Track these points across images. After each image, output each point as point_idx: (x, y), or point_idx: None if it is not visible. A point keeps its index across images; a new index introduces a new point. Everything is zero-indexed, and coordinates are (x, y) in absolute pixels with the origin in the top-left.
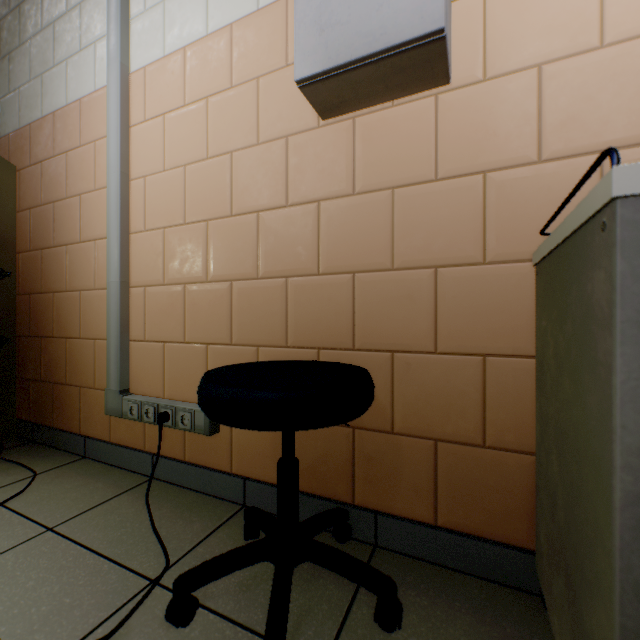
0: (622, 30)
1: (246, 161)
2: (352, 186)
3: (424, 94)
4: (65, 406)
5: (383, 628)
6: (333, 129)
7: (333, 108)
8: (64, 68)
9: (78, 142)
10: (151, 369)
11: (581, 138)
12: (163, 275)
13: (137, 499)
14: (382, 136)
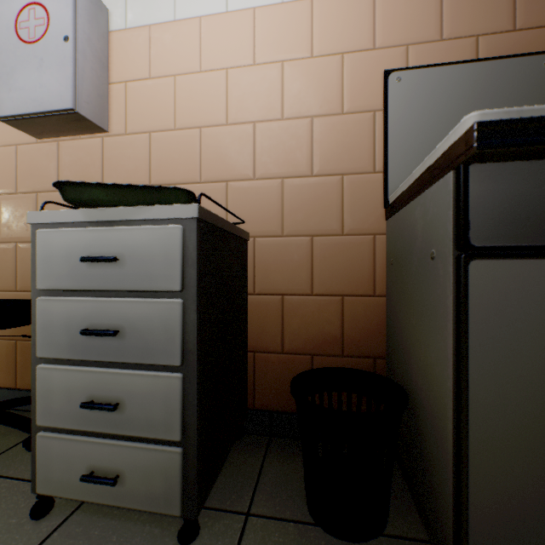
0: (183, 123)
1: None
2: None
3: (97, 135)
4: None
5: (28, 449)
6: (46, 146)
7: (39, 134)
8: None
9: None
10: None
11: (167, 176)
12: None
13: None
14: (75, 156)
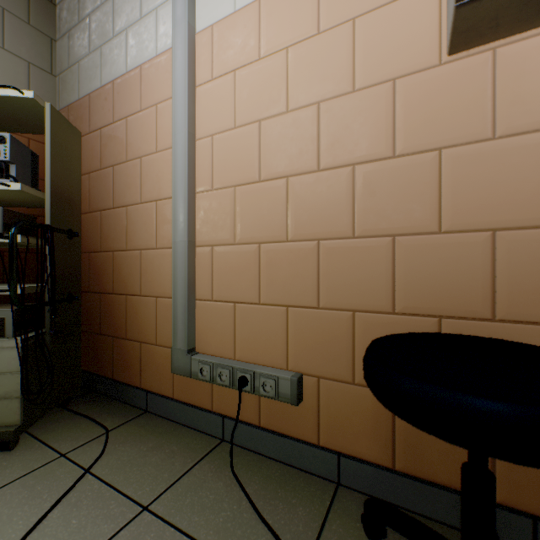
0: None
1: (337, 111)
2: (491, 129)
3: None
4: (124, 360)
5: None
6: (461, 65)
7: (474, 36)
8: (123, 38)
9: (138, 107)
10: (219, 329)
11: None
12: (233, 234)
13: (219, 469)
14: (539, 66)
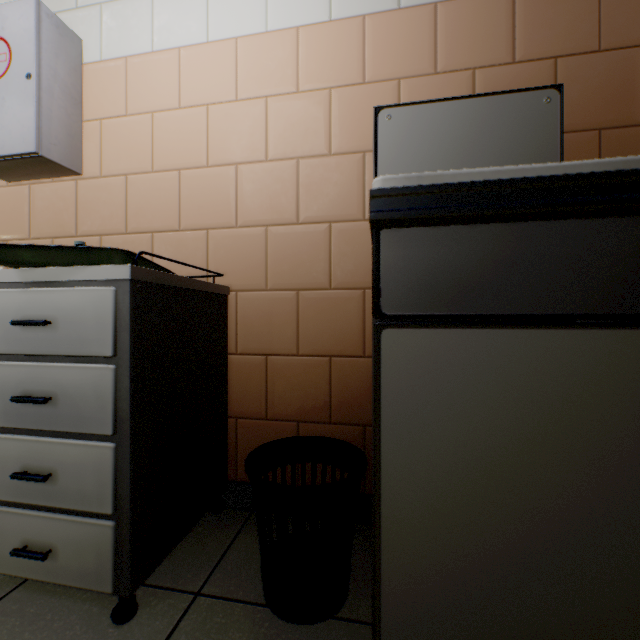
0: (161, 165)
1: None
2: (29, 233)
3: (71, 178)
4: None
5: None
6: (17, 190)
7: (8, 177)
8: None
9: None
10: None
11: (145, 223)
12: None
13: None
14: (47, 201)
